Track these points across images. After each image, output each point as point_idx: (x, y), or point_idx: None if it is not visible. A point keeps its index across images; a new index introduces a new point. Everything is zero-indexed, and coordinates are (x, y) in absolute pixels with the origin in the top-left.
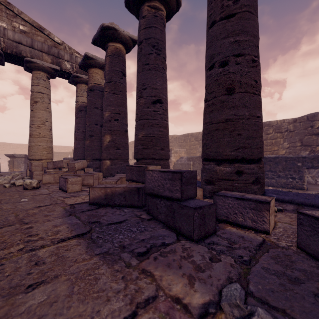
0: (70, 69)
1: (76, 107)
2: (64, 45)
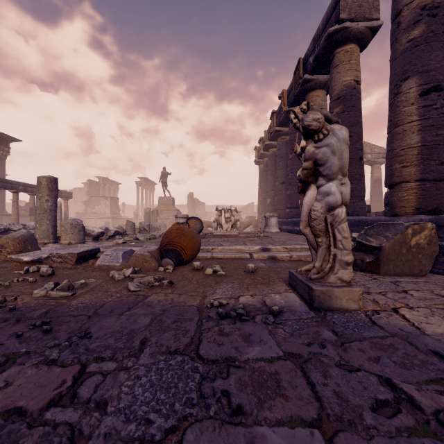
0: (370, 158)
1: (372, 180)
2: (365, 143)
